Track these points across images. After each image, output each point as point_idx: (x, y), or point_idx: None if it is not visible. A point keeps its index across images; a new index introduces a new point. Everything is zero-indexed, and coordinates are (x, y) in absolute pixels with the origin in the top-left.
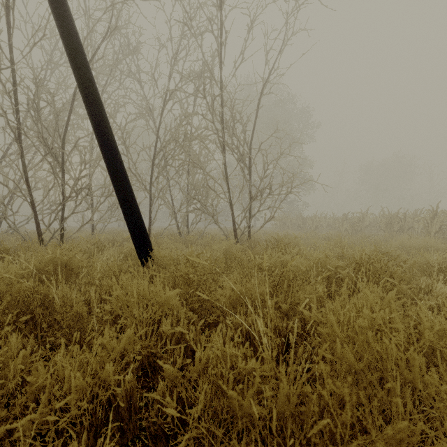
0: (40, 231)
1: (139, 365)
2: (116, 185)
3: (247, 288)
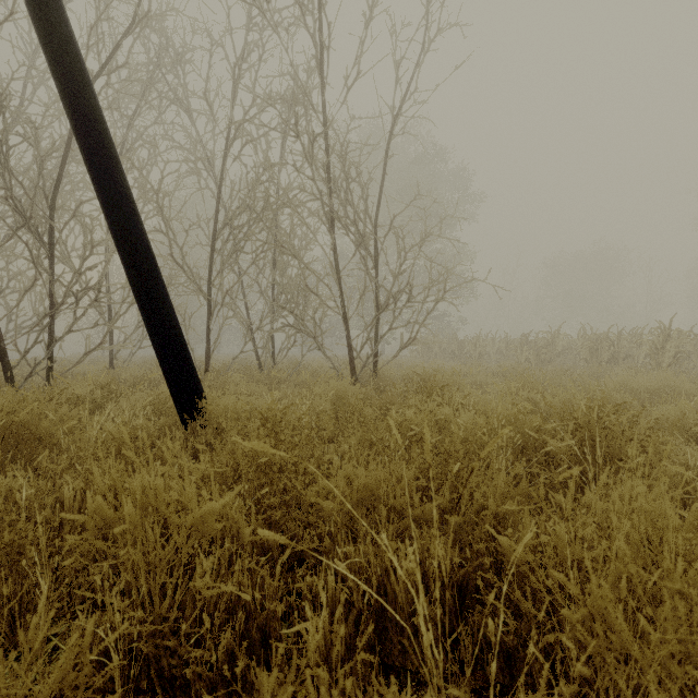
0: (8, 363)
1: (143, 666)
2: (135, 280)
3: (378, 480)
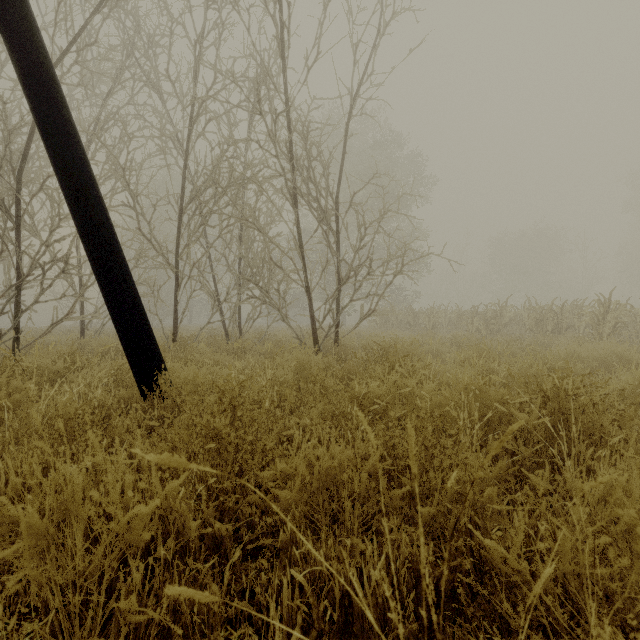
0: None
1: None
2: (91, 248)
3: (341, 463)
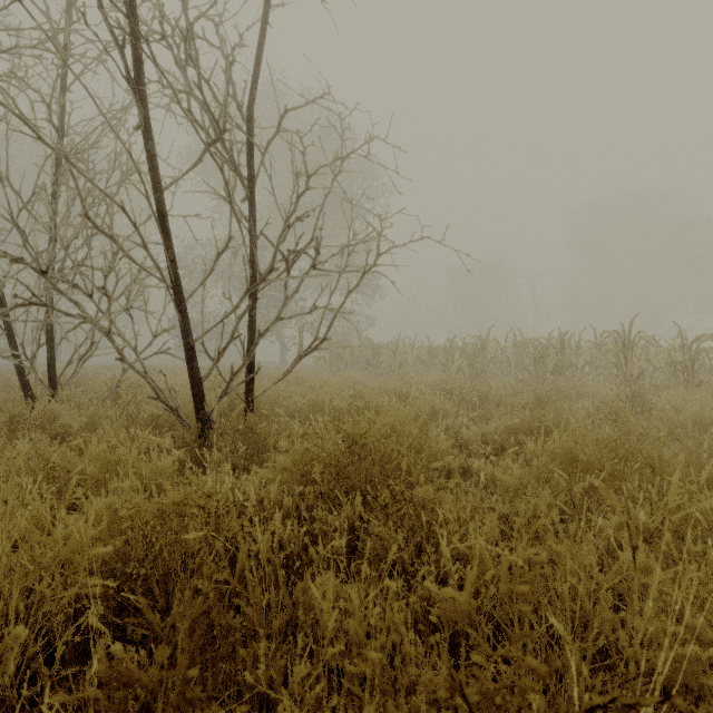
0: None
1: None
2: None
3: None
